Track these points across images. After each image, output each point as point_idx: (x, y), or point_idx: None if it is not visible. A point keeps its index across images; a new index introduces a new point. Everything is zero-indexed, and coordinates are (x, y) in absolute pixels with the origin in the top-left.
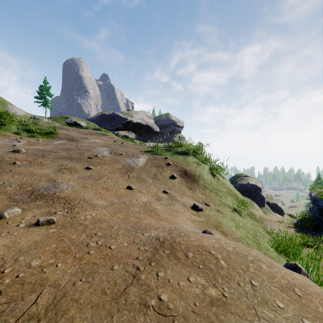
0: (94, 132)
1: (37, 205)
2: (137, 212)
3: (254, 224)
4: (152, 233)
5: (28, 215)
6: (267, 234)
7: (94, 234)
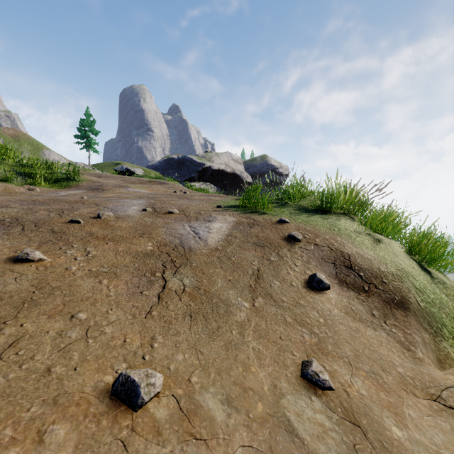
0: (147, 180)
1: None
2: None
3: None
4: None
5: None
6: None
7: None
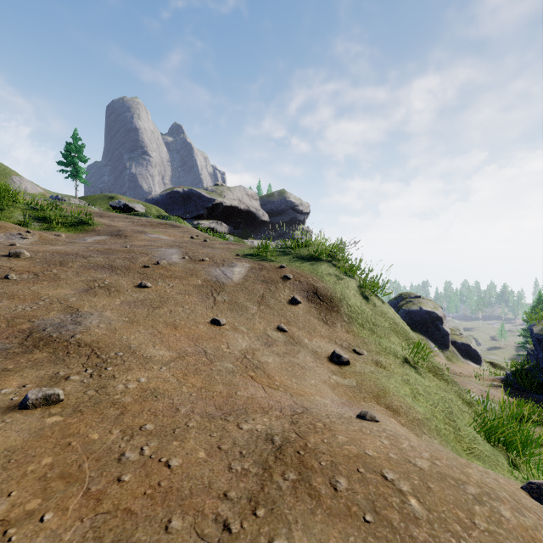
0: (157, 223)
1: (34, 360)
2: (229, 371)
3: (441, 388)
4: (257, 423)
5: (11, 383)
6: (465, 405)
7: (139, 428)
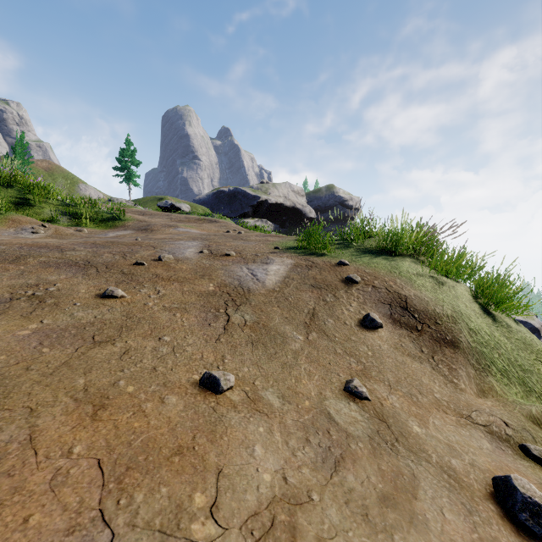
0: (196, 218)
1: None
2: None
3: None
4: None
5: None
6: None
7: None
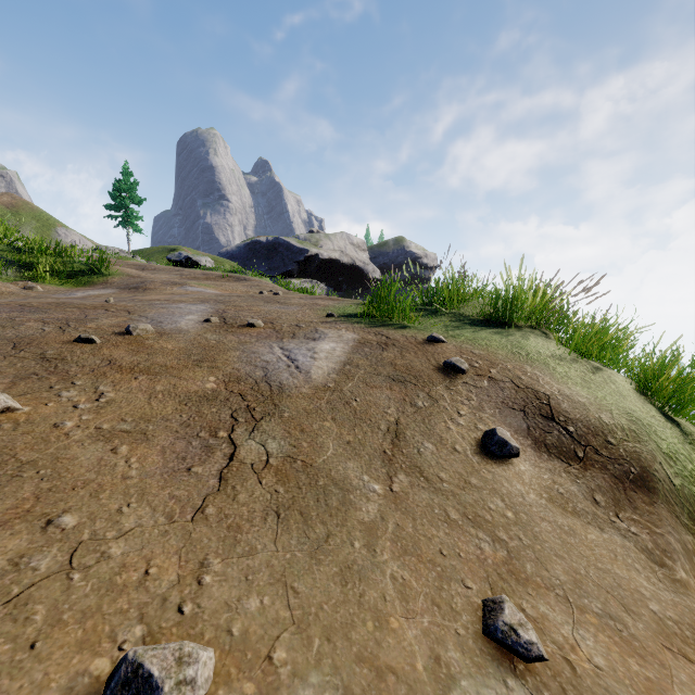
0: (217, 275)
1: None
2: None
3: None
4: None
5: None
6: None
7: None
